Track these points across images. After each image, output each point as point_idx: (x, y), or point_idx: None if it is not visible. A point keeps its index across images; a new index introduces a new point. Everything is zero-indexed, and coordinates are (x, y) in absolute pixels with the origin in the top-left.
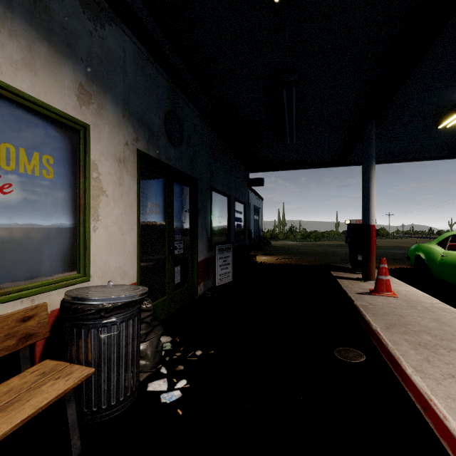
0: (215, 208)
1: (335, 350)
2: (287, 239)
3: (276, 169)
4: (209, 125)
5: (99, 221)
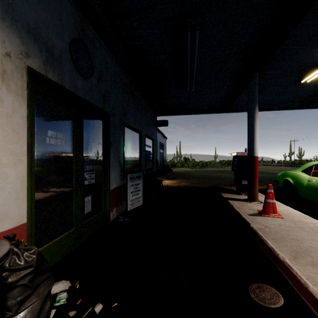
0: (128, 142)
1: (250, 288)
2: (183, 167)
3: (177, 113)
4: (122, 68)
5: None
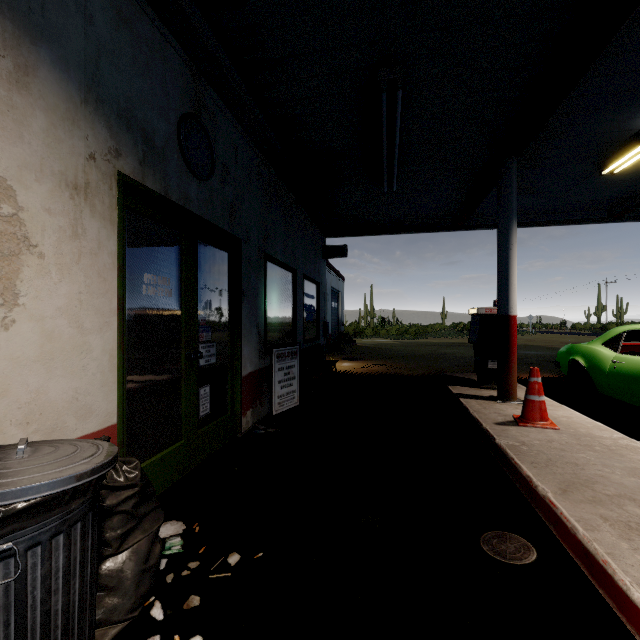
0: (272, 289)
1: (482, 537)
2: (377, 336)
3: (364, 232)
4: (262, 154)
5: (19, 306)
